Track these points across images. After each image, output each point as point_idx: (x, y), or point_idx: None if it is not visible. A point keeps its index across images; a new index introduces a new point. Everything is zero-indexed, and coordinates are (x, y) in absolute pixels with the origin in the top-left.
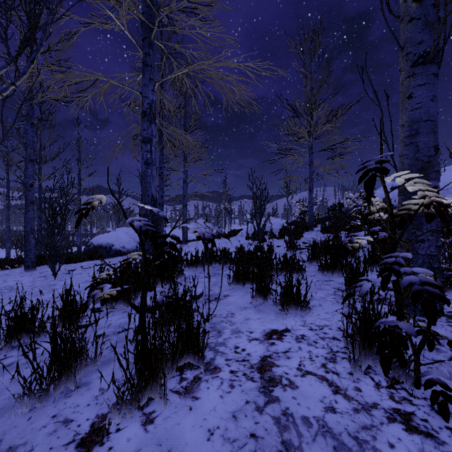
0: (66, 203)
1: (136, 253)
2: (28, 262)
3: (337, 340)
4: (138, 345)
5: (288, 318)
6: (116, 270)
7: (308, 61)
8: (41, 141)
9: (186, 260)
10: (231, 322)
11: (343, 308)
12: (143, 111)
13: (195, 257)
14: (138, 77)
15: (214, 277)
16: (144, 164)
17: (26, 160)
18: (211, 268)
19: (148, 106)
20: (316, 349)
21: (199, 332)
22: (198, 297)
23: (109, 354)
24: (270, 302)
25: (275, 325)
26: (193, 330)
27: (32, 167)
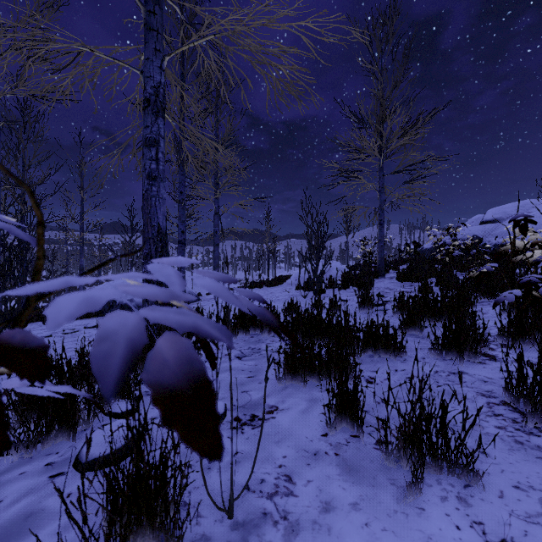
0: None
1: None
2: None
3: None
4: None
5: (429, 505)
6: None
7: (379, 54)
8: (24, 159)
9: None
10: (287, 521)
11: None
12: (144, 98)
13: (222, 321)
14: (142, 54)
15: (251, 357)
16: (146, 179)
17: None
18: (248, 337)
19: (153, 91)
20: None
21: None
22: None
23: None
24: (366, 435)
25: None
26: None
27: None
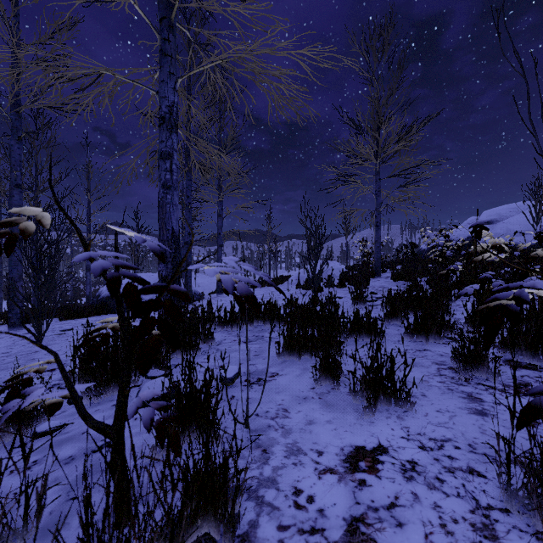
0: (56, 239)
1: (115, 318)
2: (13, 318)
3: (479, 475)
4: (88, 529)
5: (377, 420)
6: (78, 349)
7: (375, 63)
8: (37, 164)
9: (219, 317)
10: (284, 428)
11: (464, 403)
12: (160, 116)
13: (230, 313)
14: (156, 74)
15: (256, 342)
16: (162, 188)
17: (11, 185)
18: (252, 327)
19: (167, 110)
20: (446, 501)
21: (227, 477)
22: (232, 381)
23: (61, 508)
24: (343, 388)
25: (359, 438)
26: (216, 470)
27: (19, 194)
